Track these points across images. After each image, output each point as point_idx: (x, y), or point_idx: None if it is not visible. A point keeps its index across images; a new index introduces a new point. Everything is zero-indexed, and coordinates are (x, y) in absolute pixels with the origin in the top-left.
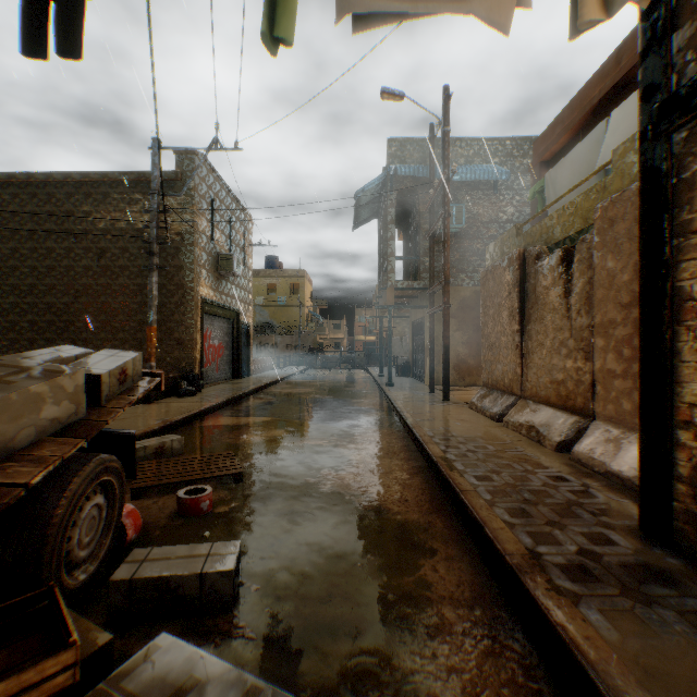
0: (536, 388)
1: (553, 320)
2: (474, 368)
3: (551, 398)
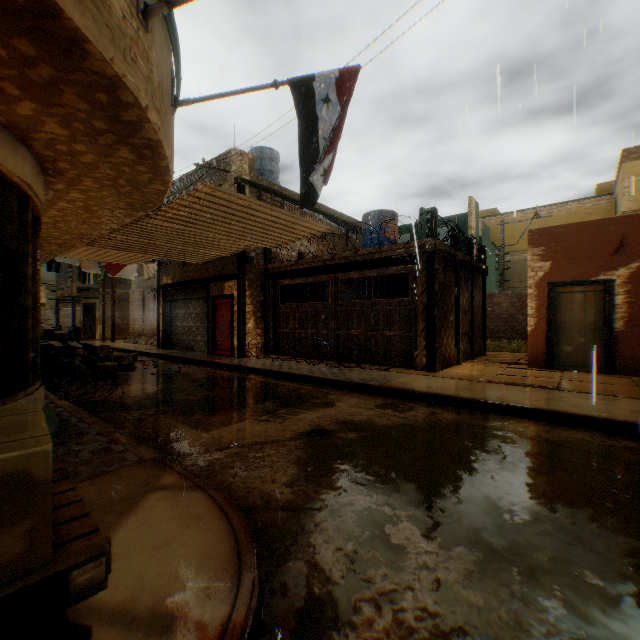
0: (148, 331)
1: (152, 312)
2: (126, 330)
3: (151, 333)
